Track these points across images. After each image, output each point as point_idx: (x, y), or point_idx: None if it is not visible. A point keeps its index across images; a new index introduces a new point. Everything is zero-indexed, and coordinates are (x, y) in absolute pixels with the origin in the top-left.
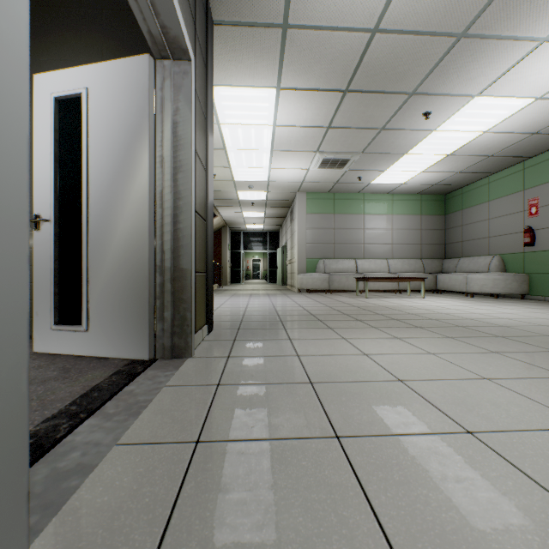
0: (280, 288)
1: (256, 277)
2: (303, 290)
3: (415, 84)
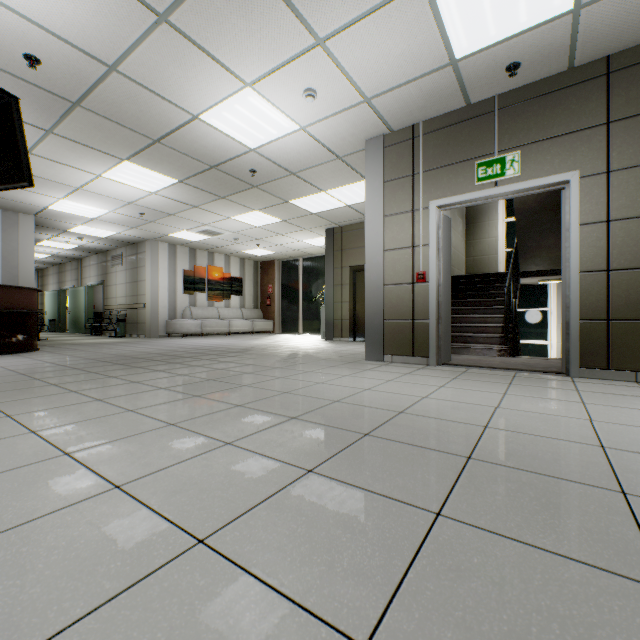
0: None
1: None
2: None
3: None
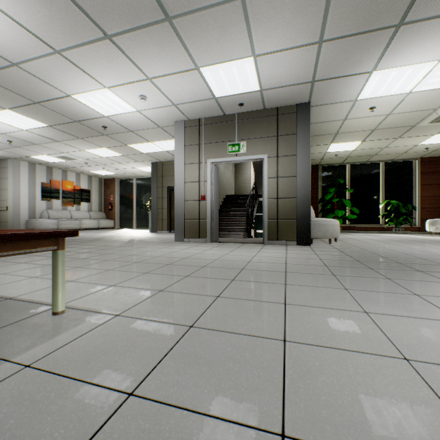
0: None
1: None
2: None
3: None
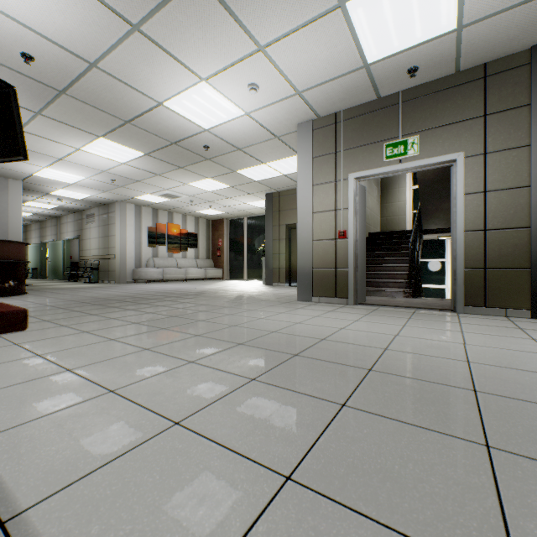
0: None
1: None
2: None
3: None
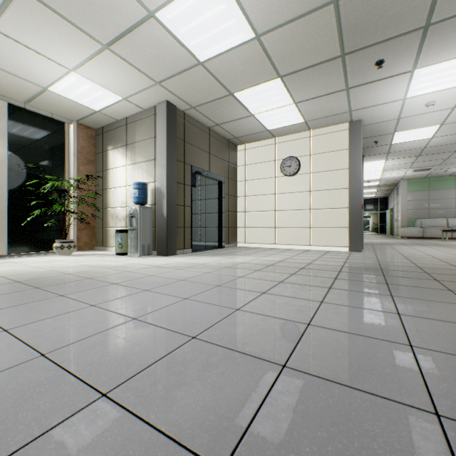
0: (388, 237)
1: (365, 230)
2: (404, 237)
3: (454, 150)
